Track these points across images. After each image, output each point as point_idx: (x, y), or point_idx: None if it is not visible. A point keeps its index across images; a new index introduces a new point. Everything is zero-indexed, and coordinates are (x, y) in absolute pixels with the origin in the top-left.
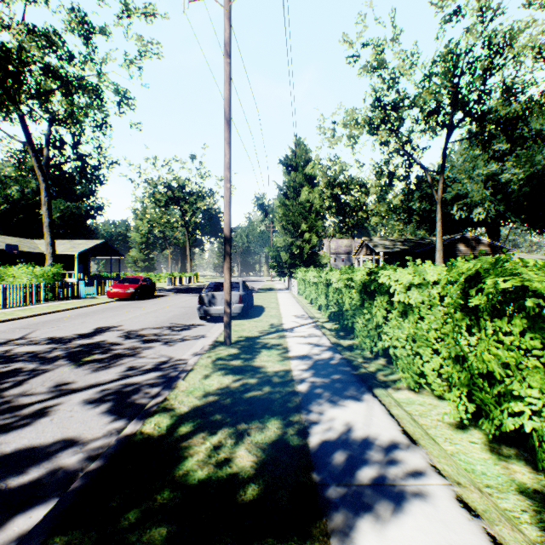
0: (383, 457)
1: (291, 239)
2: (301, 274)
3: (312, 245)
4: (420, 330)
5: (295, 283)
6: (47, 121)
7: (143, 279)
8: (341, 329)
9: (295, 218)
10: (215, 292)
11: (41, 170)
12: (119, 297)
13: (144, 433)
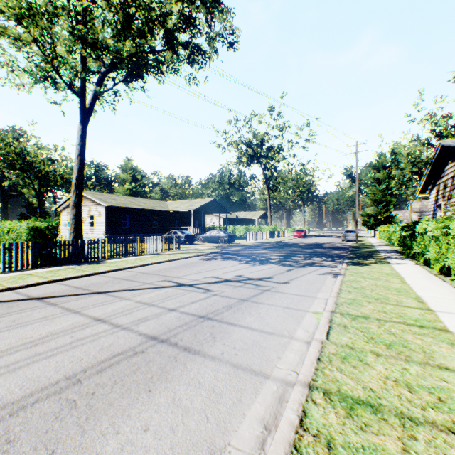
0: (384, 247)
1: (375, 209)
2: (379, 228)
3: (389, 212)
4: (395, 236)
5: (377, 233)
6: (263, 169)
7: (304, 230)
8: (390, 244)
9: (378, 198)
10: (347, 233)
11: (268, 191)
12: (298, 237)
13: (353, 245)
